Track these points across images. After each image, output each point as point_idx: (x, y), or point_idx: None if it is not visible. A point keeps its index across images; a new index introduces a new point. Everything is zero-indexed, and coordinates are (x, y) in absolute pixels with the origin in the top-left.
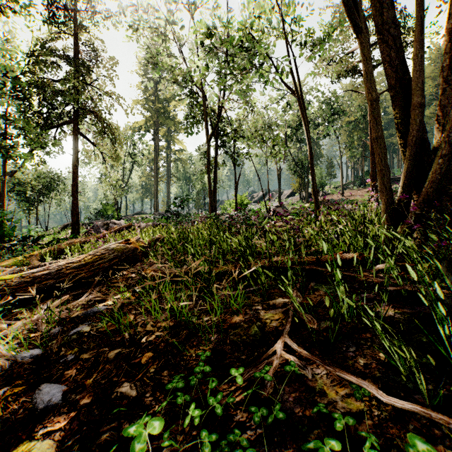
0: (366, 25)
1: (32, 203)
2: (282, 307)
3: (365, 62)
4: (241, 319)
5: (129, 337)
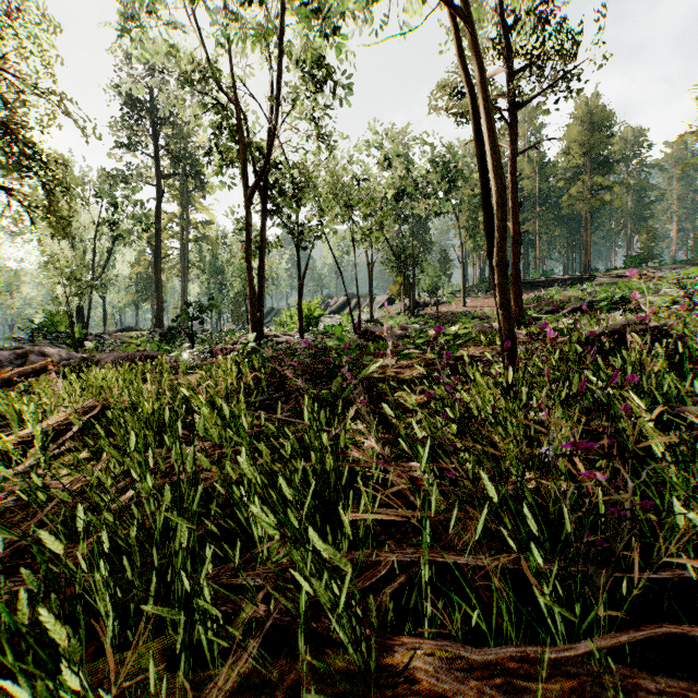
0: (505, 40)
1: None
2: None
3: None
4: None
5: None
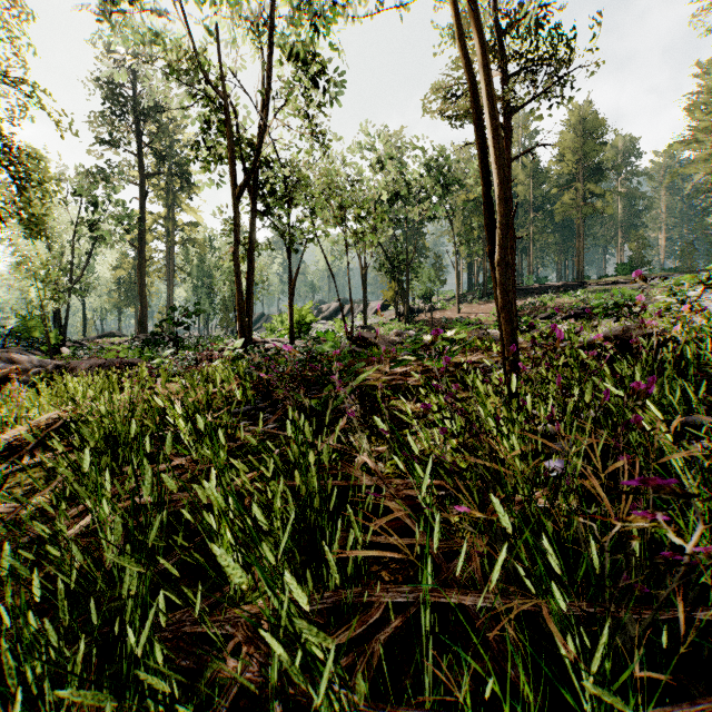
0: (500, 43)
1: None
2: None
3: None
4: None
5: None
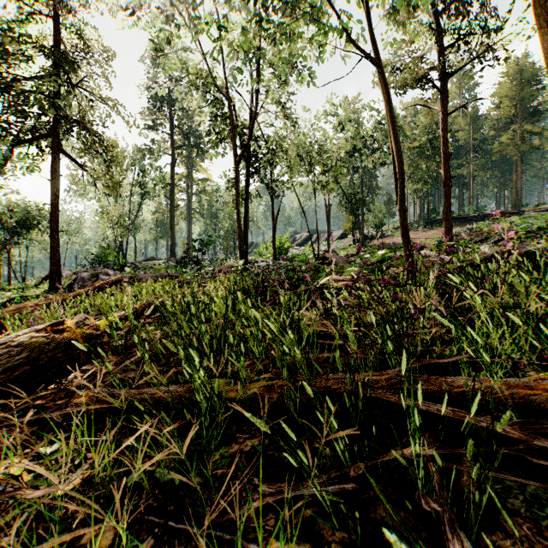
0: (438, 23)
1: (4, 245)
2: None
3: None
4: None
5: None
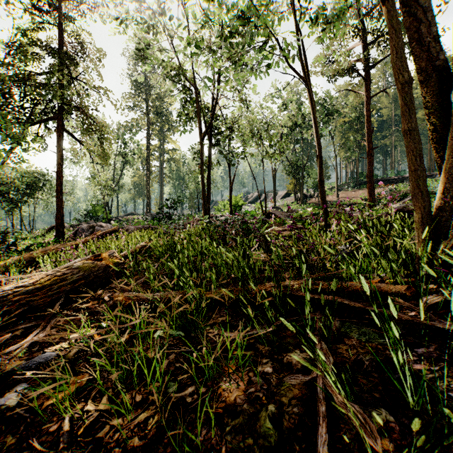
0: (362, 23)
1: (16, 203)
2: (302, 370)
3: (394, 35)
4: (244, 397)
5: (69, 427)
